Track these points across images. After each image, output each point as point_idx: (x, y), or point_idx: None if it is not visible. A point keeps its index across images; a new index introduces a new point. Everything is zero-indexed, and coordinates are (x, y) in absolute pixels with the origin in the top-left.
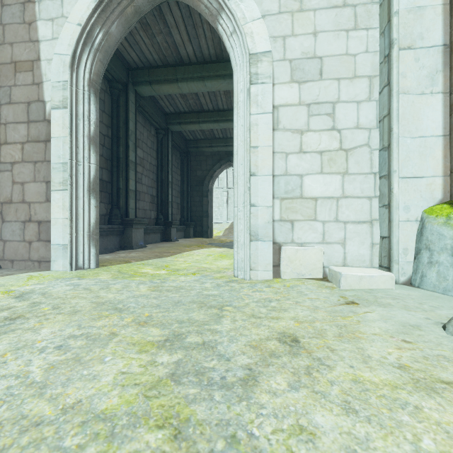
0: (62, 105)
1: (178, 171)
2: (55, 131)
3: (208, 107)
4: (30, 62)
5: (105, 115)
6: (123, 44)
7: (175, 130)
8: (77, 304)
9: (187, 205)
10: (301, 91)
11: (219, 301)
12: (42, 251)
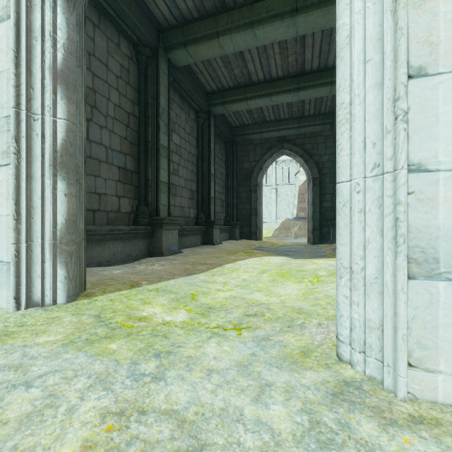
0: (6, 13)
1: (222, 163)
2: None
3: (258, 77)
4: None
5: (130, 88)
6: None
7: (218, 113)
8: None
9: (232, 202)
10: None
11: None
12: None
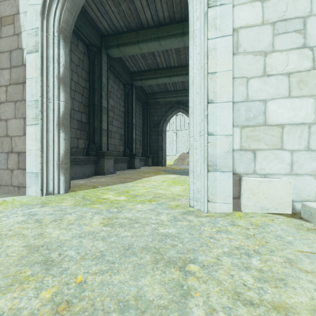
0: (35, 49)
1: (140, 117)
2: (29, 72)
3: (162, 65)
4: (11, 16)
5: (84, 71)
6: (96, 15)
7: (138, 85)
8: (6, 250)
9: (147, 142)
10: (265, 9)
11: (178, 250)
12: (20, 178)
